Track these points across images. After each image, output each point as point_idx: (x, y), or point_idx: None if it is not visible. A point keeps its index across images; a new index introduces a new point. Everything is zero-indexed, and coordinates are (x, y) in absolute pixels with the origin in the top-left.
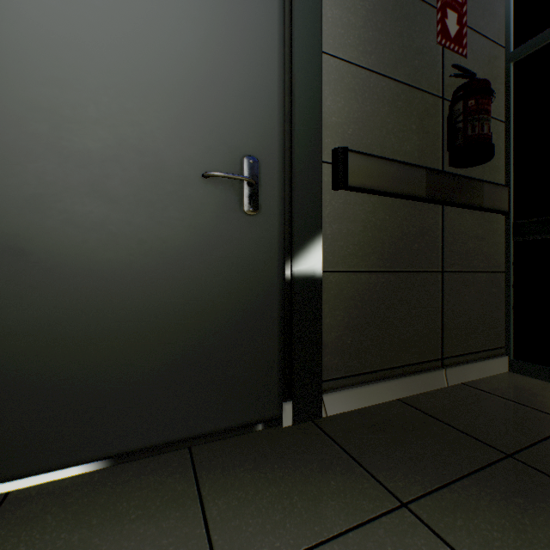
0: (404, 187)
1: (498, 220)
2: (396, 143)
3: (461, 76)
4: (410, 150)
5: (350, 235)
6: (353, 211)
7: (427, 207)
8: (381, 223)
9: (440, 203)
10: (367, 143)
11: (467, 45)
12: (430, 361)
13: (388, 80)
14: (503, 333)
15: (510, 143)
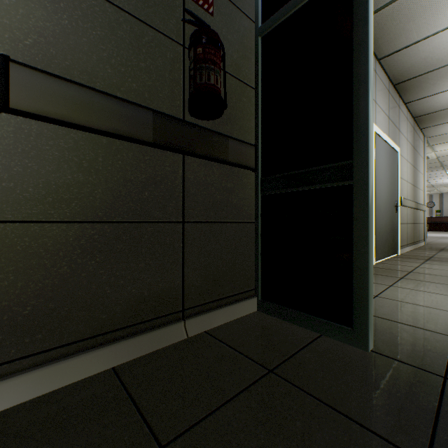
0: (120, 126)
1: (248, 175)
2: (116, 77)
3: (194, 23)
4: (138, 89)
5: (29, 174)
6: (36, 145)
7: (163, 154)
8: (91, 164)
9: (174, 150)
10: (64, 64)
11: (214, 4)
12: (168, 315)
13: (103, 0)
14: (254, 277)
15: (258, 107)
